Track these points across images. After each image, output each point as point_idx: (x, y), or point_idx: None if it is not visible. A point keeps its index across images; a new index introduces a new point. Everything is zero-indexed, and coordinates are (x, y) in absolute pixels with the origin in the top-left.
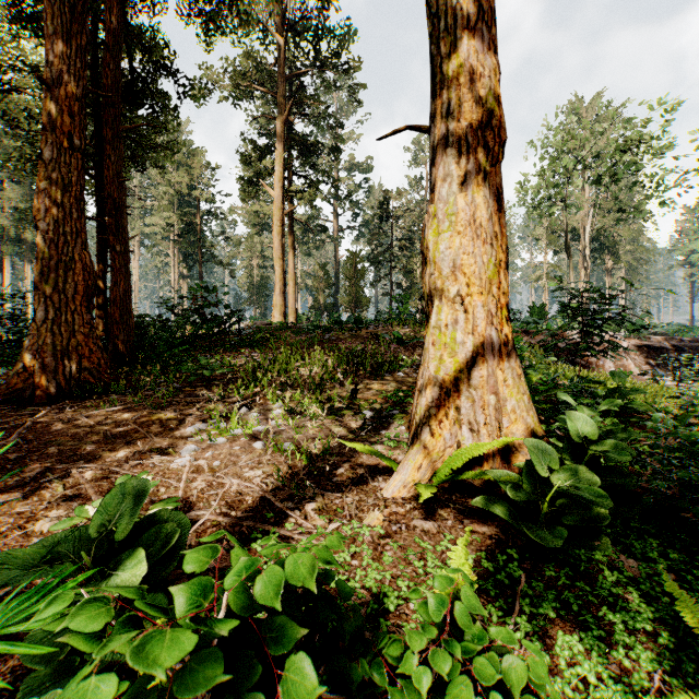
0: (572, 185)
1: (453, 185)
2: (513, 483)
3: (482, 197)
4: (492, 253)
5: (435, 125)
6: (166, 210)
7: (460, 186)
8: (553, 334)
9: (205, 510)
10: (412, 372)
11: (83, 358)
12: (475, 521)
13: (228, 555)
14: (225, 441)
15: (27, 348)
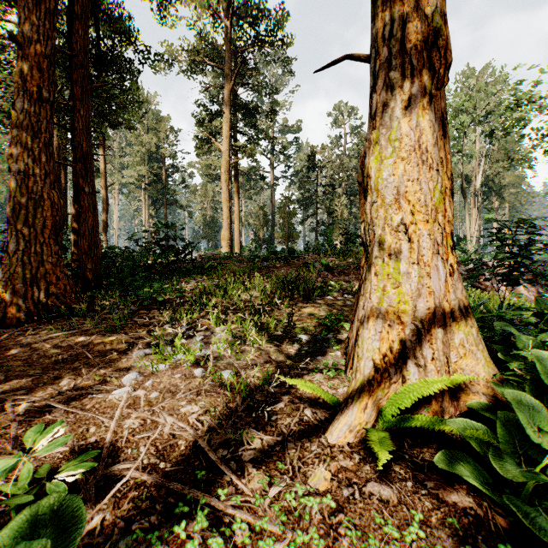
0: (467, 139)
1: (396, 109)
2: (482, 437)
3: (427, 120)
4: (437, 180)
5: (376, 50)
6: (139, 164)
7: (403, 110)
8: (478, 263)
9: (131, 462)
10: (339, 296)
11: (51, 285)
12: (440, 485)
13: (144, 542)
14: (167, 368)
15: (1, 276)
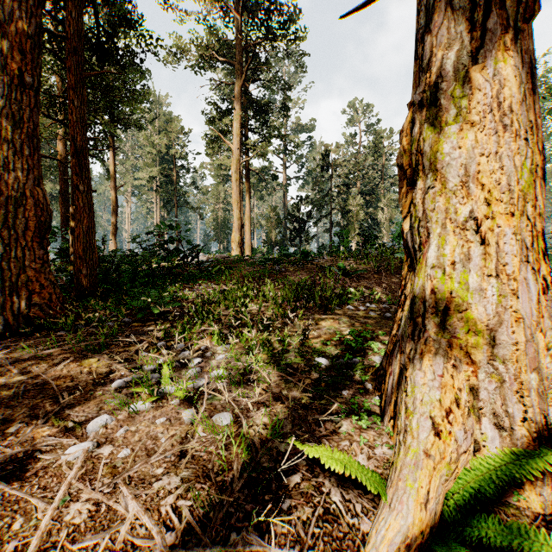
0: None
1: (463, 53)
2: None
3: (511, 66)
4: (525, 153)
5: None
6: (150, 166)
7: (473, 54)
8: None
9: None
10: (361, 305)
11: (34, 294)
12: None
13: None
14: (149, 407)
15: None
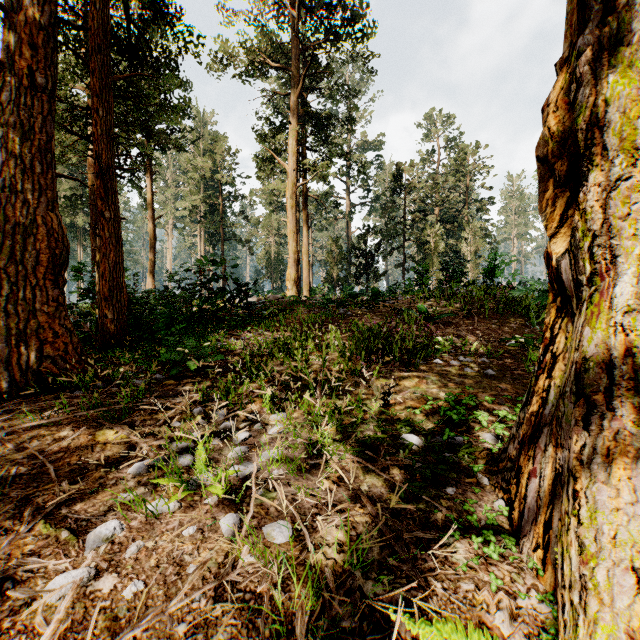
0: None
1: None
2: None
3: None
4: None
5: None
6: (193, 194)
7: None
8: None
9: None
10: (452, 359)
11: (46, 344)
12: None
13: None
14: (175, 509)
15: None
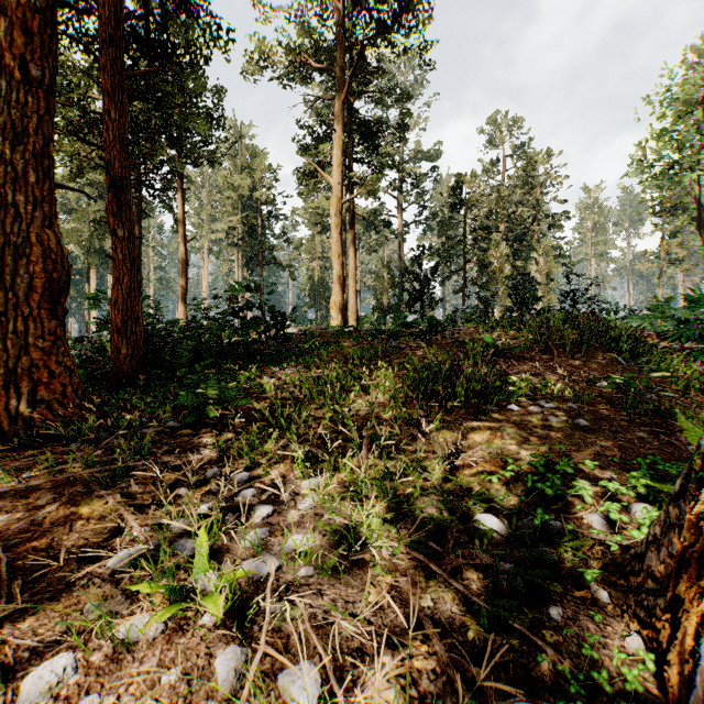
0: None
1: None
2: None
3: None
4: None
5: None
6: (230, 215)
7: None
8: None
9: None
10: (531, 404)
11: (40, 385)
12: None
13: None
14: (156, 633)
15: None
